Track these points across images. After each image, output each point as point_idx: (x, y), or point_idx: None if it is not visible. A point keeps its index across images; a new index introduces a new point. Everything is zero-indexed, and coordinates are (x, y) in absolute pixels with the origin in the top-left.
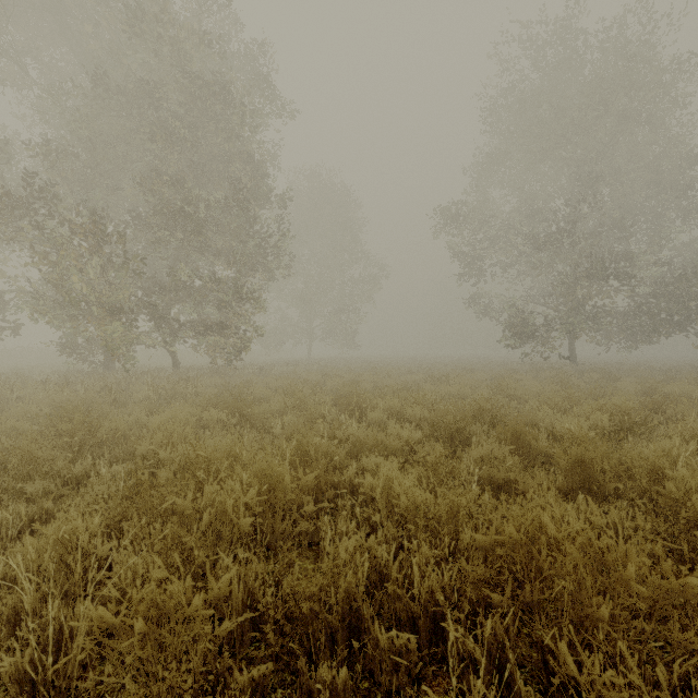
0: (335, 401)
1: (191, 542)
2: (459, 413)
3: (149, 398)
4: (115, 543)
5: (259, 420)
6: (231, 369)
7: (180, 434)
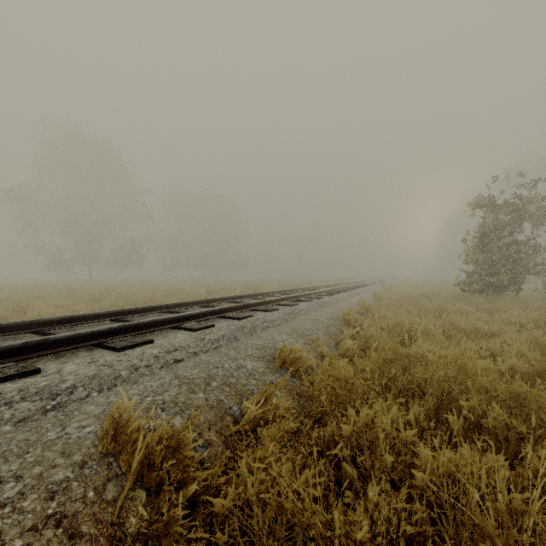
0: None
1: None
2: (2, 289)
3: None
4: None
5: None
6: None
7: None
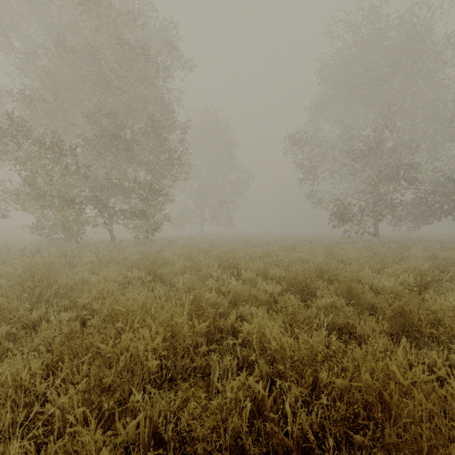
0: (219, 264)
1: (110, 381)
2: (307, 273)
3: (93, 262)
4: (50, 382)
5: (167, 278)
6: (150, 241)
7: (109, 290)
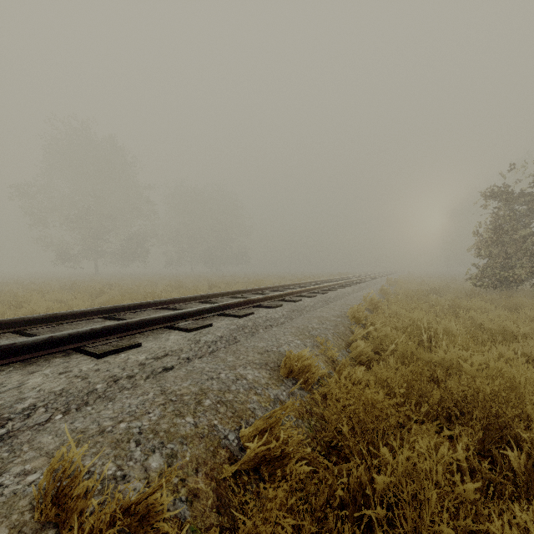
0: None
1: None
2: (8, 283)
3: None
4: None
5: None
6: None
7: None
